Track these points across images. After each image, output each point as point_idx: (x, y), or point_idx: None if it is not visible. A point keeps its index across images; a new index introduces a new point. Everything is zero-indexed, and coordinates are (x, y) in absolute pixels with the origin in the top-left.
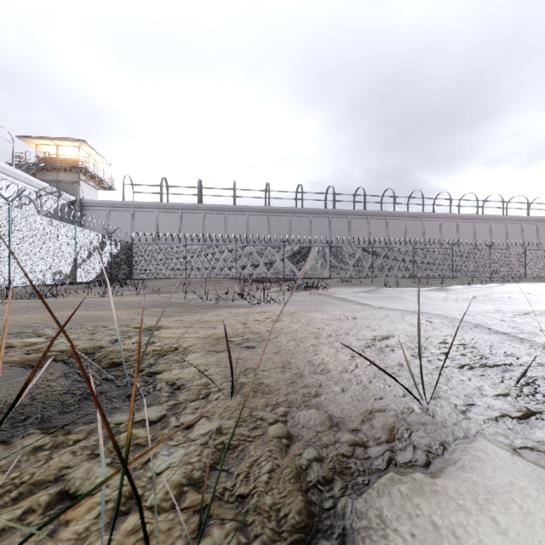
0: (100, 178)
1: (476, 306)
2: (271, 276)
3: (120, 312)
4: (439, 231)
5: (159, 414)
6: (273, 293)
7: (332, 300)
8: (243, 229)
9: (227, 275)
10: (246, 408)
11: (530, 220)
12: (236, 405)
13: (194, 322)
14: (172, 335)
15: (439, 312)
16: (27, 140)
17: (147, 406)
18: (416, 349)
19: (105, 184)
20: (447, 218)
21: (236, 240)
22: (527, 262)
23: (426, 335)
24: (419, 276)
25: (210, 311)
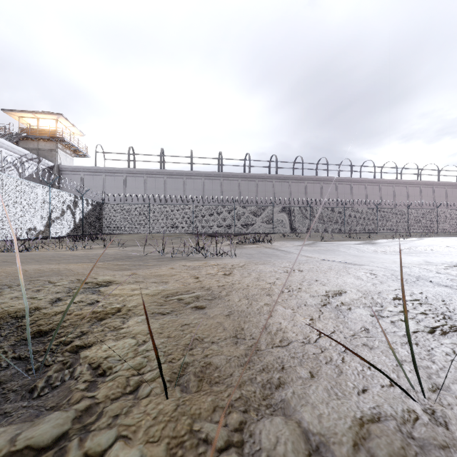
0: (76, 147)
1: (405, 258)
2: (223, 231)
3: (78, 266)
4: (365, 193)
5: (57, 431)
6: (225, 246)
7: (277, 252)
8: (199, 191)
9: (185, 230)
10: (185, 416)
11: (440, 185)
12: (171, 411)
13: (147, 276)
14: (120, 292)
15: (377, 264)
16: (11, 113)
17: (51, 409)
18: (372, 307)
19: (80, 152)
20: (371, 182)
21: (193, 200)
22: (439, 220)
23: (377, 290)
24: (349, 231)
25: (166, 264)
